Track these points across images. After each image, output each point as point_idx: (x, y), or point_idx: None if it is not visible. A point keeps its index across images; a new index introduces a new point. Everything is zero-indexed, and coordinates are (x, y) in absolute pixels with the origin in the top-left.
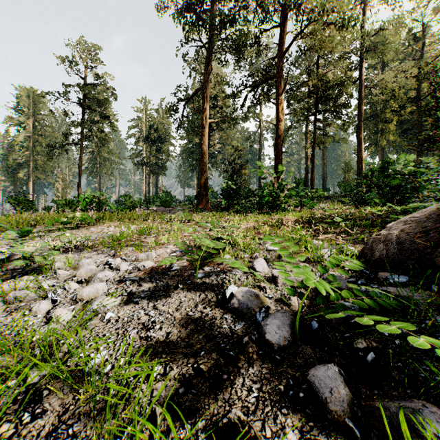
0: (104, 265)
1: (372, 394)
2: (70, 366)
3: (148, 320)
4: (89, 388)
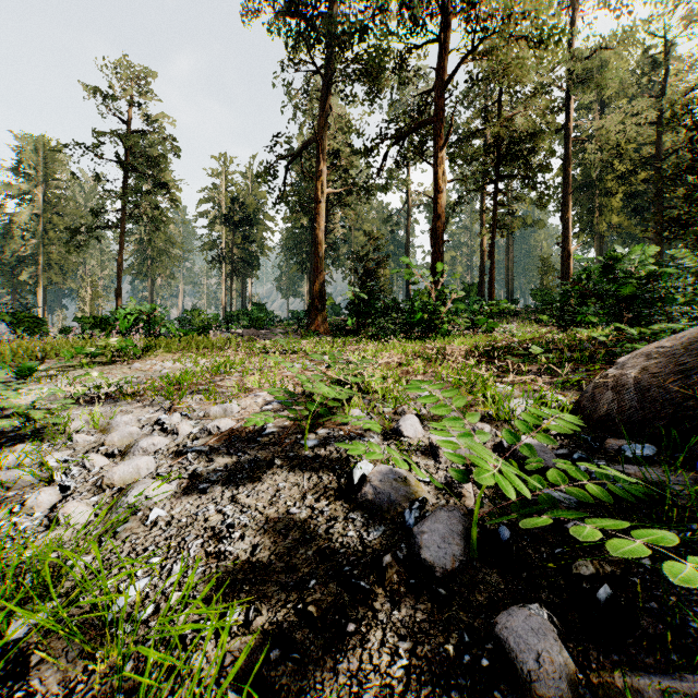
0: (153, 425)
1: (610, 662)
2: (83, 608)
3: (221, 521)
4: (112, 648)
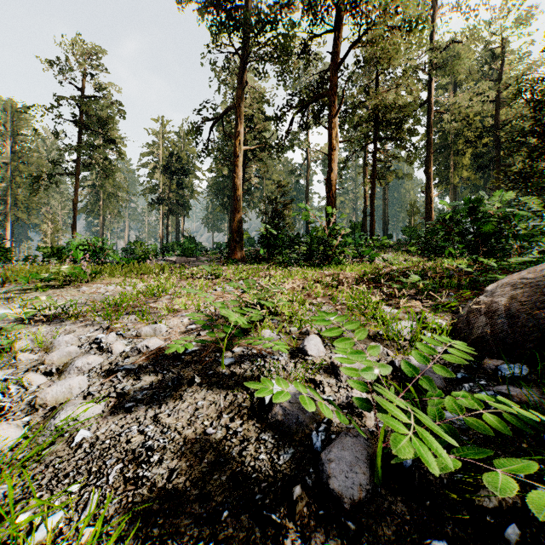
0: (91, 343)
1: None
2: None
3: (142, 443)
4: None
